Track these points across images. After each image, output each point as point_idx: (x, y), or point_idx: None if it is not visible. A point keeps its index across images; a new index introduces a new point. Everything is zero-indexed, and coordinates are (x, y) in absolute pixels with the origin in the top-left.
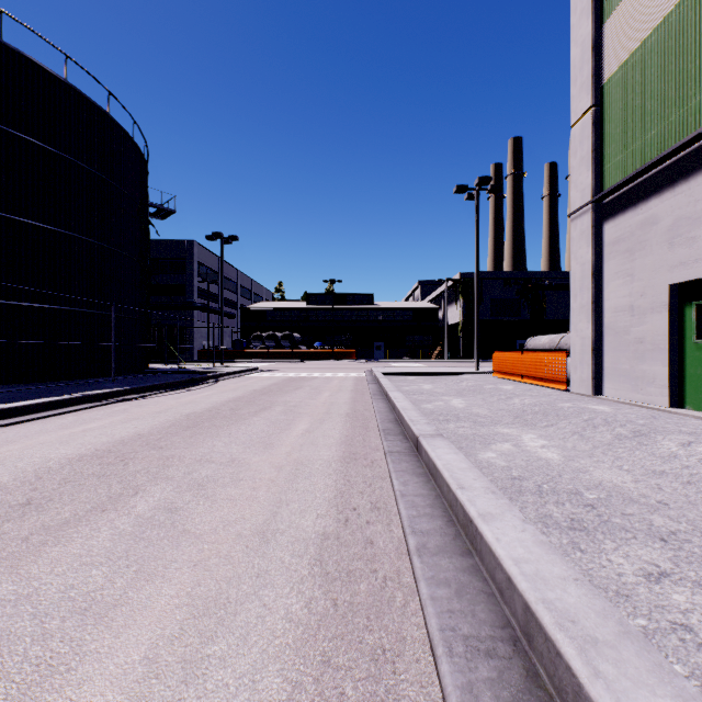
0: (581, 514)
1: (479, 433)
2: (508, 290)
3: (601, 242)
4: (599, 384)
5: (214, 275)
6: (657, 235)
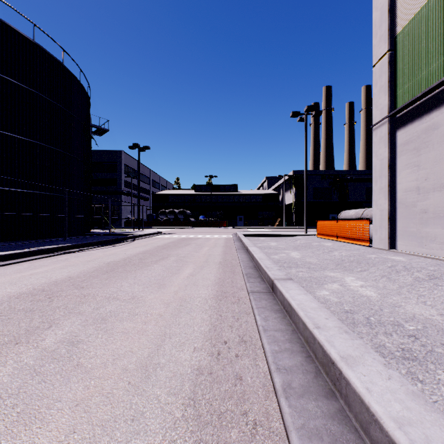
0: (409, 345)
1: (314, 276)
2: (324, 182)
3: (395, 144)
4: (393, 242)
5: (135, 173)
6: (438, 136)
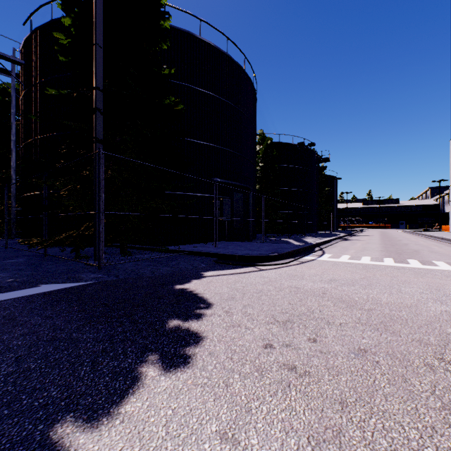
0: None
1: None
2: None
3: None
4: None
5: None
6: None
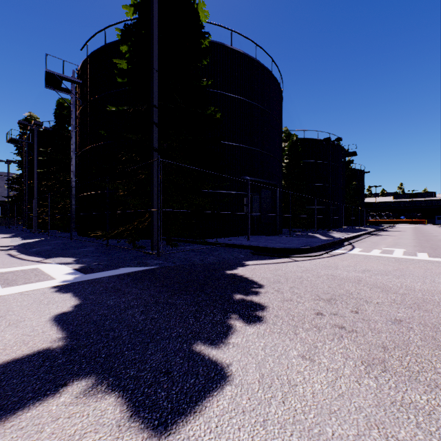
0: None
1: None
2: None
3: None
4: None
5: None
6: None
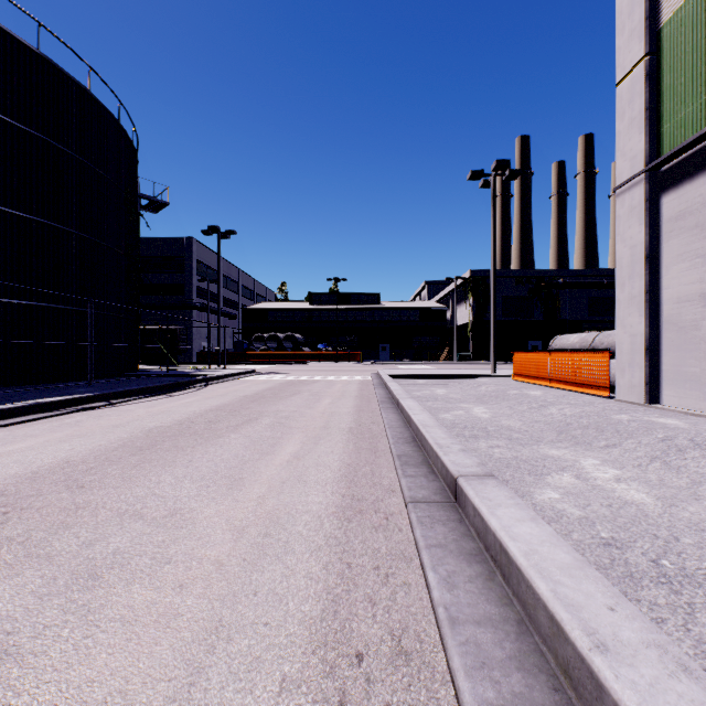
0: None
1: (522, 457)
2: (520, 288)
3: (658, 219)
4: (655, 390)
5: (214, 275)
6: None
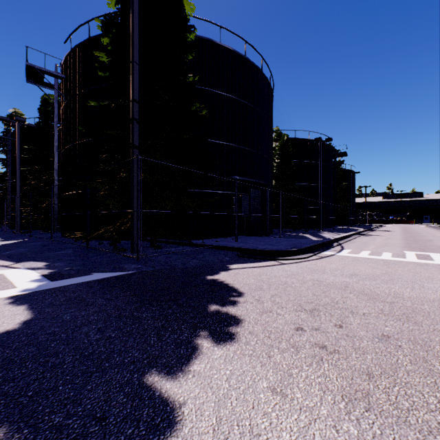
0: None
1: None
2: None
3: None
4: None
5: None
6: None
